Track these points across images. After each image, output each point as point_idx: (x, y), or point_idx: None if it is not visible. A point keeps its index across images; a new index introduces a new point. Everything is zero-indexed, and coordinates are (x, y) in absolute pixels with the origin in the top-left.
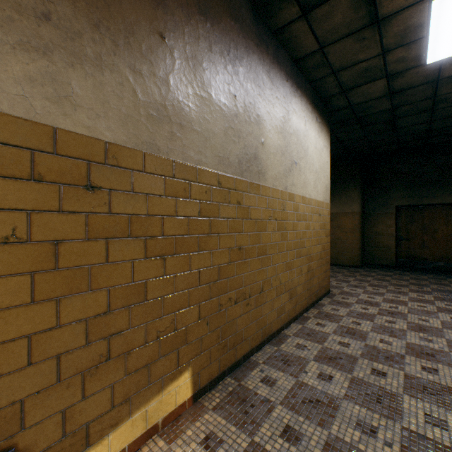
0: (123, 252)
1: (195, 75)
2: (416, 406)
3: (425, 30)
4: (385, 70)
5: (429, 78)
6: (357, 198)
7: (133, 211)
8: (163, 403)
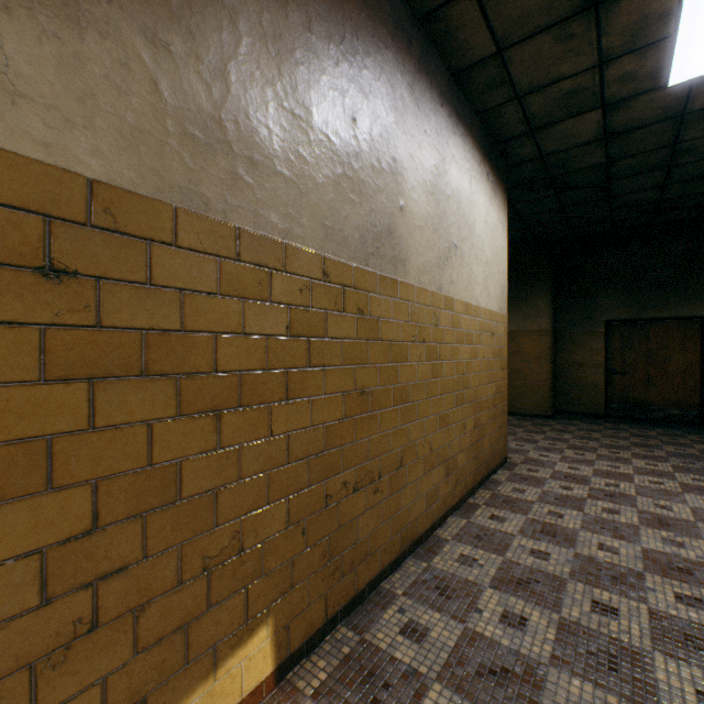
0: (130, 406)
1: (281, 70)
2: (679, 675)
3: (673, 23)
4: (601, 96)
5: (669, 111)
6: (545, 309)
7: (152, 323)
8: (216, 695)
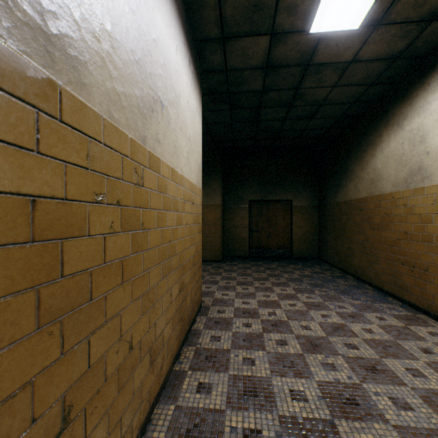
0: None
1: None
2: None
3: None
4: (273, 21)
5: (303, 58)
6: (219, 191)
7: None
8: None
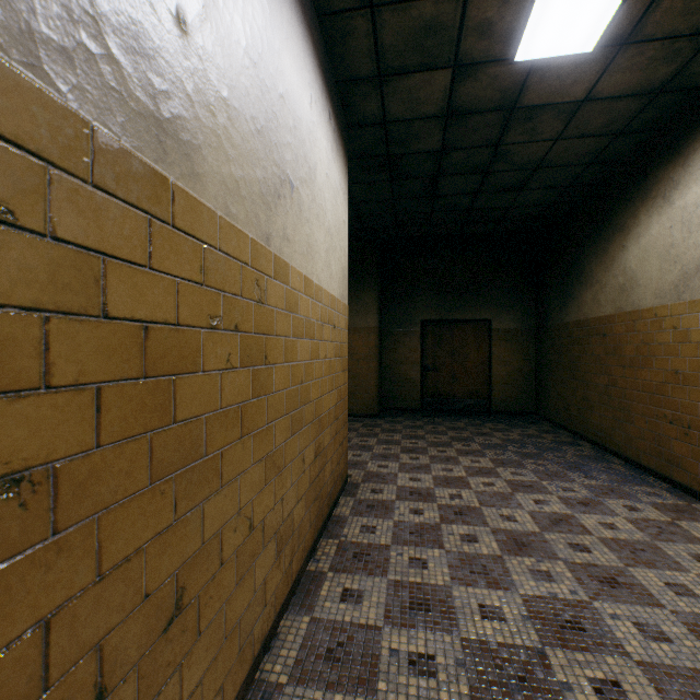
0: None
1: None
2: None
3: None
4: (456, 48)
5: (505, 100)
6: (374, 306)
7: None
8: None
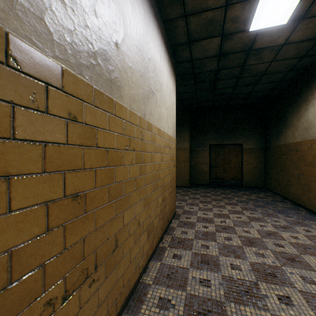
0: None
1: None
2: None
3: None
4: (222, 28)
5: (246, 47)
6: (187, 138)
7: None
8: None
